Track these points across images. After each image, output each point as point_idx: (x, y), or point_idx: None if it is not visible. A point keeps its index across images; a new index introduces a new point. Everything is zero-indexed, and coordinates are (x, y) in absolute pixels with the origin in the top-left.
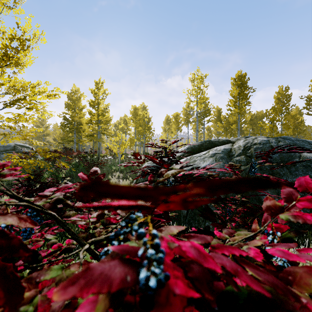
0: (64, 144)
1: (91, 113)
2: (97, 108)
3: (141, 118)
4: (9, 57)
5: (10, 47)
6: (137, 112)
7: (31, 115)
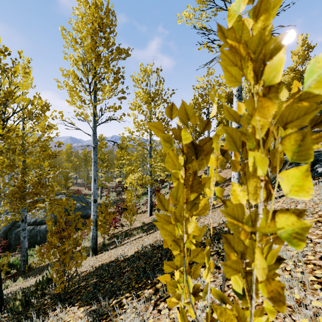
0: None
1: None
2: None
3: None
4: None
5: None
6: None
7: None
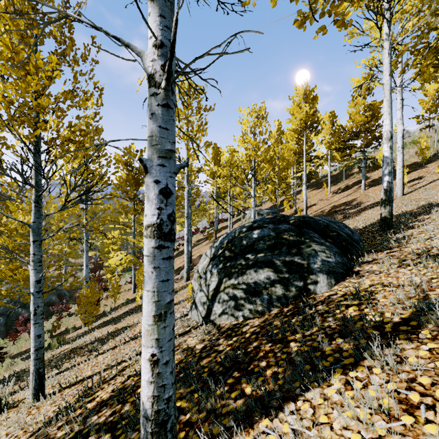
0: None
1: None
2: None
3: None
4: None
5: None
6: None
7: None
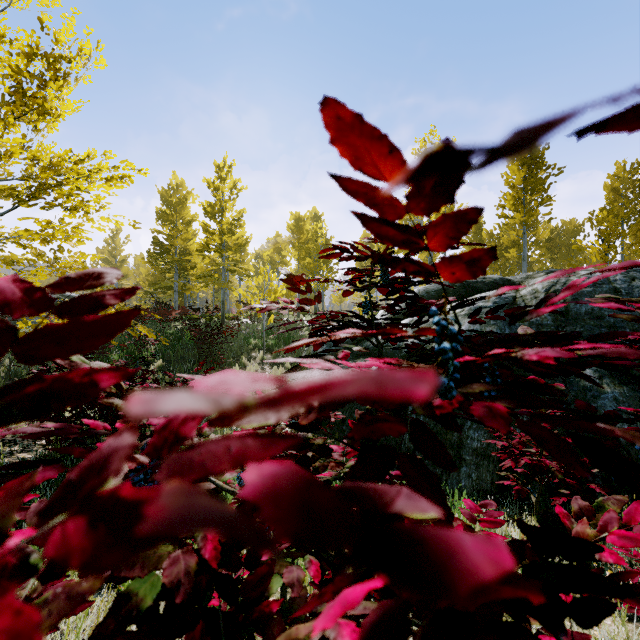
0: (156, 294)
1: (208, 230)
2: (220, 221)
3: (310, 239)
4: (27, 96)
5: (27, 73)
6: (302, 227)
7: (77, 226)
